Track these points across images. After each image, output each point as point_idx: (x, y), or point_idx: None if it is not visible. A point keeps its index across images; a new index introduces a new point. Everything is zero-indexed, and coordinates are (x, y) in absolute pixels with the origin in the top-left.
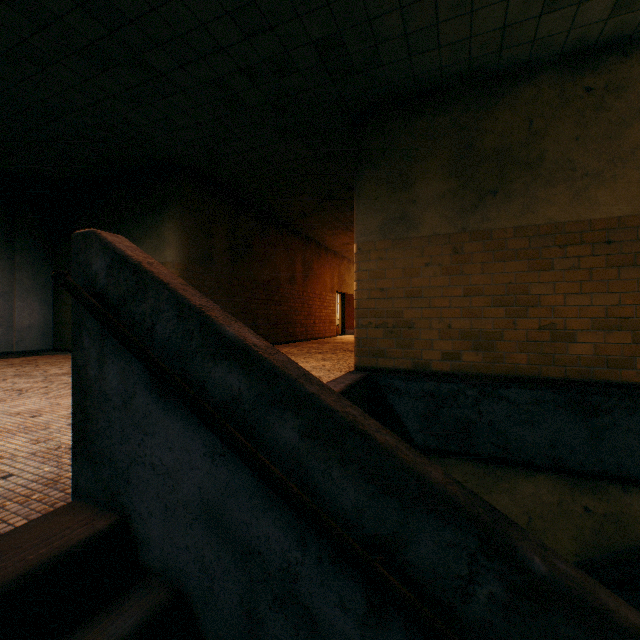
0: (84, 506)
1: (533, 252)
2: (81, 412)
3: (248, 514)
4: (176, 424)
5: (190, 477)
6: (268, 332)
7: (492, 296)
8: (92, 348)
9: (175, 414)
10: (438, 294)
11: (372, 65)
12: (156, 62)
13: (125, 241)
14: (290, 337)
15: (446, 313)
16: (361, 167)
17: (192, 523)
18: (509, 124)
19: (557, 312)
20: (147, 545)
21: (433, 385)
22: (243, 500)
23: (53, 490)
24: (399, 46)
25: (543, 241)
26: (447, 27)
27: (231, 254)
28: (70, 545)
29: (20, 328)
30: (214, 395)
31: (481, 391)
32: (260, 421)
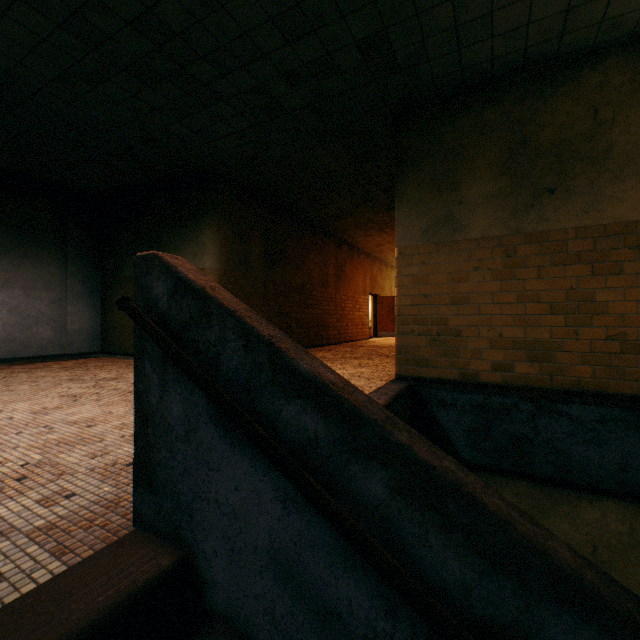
0: (146, 537)
1: (598, 254)
2: (142, 439)
3: (326, 571)
4: (243, 462)
5: (259, 521)
6: (301, 336)
7: (550, 303)
8: (154, 374)
9: (242, 451)
10: (487, 300)
11: (417, 61)
12: (199, 73)
13: (185, 263)
14: (323, 340)
15: (497, 321)
16: (402, 168)
17: (261, 571)
18: (570, 115)
19: (628, 321)
20: (211, 586)
21: (482, 398)
22: (320, 554)
23: (114, 514)
24: (448, 39)
25: (610, 242)
26: (502, 15)
27: (266, 259)
28: (137, 586)
29: (72, 332)
30: (286, 435)
31: (537, 406)
32: (340, 469)
